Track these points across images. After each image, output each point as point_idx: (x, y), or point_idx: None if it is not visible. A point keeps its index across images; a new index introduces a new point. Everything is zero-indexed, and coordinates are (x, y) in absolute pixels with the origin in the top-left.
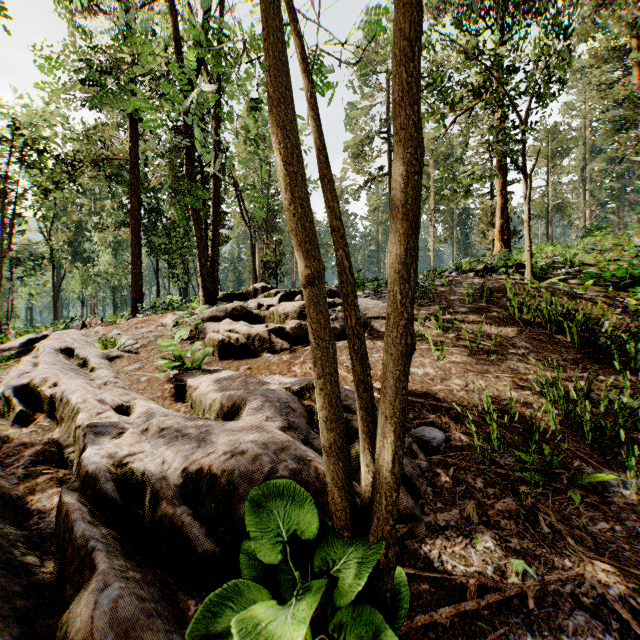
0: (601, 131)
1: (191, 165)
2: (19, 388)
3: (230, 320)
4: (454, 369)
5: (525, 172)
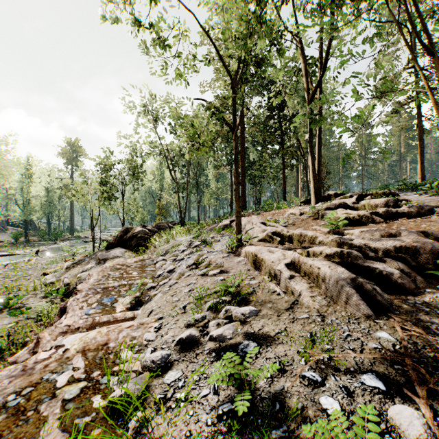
0: None
1: (310, 134)
2: (272, 233)
3: (342, 209)
4: None
5: None
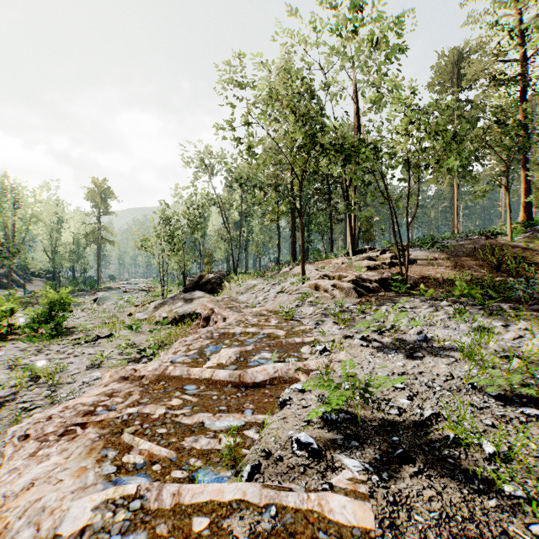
0: None
1: (349, 208)
2: (323, 275)
3: (367, 260)
4: (440, 272)
5: (507, 189)
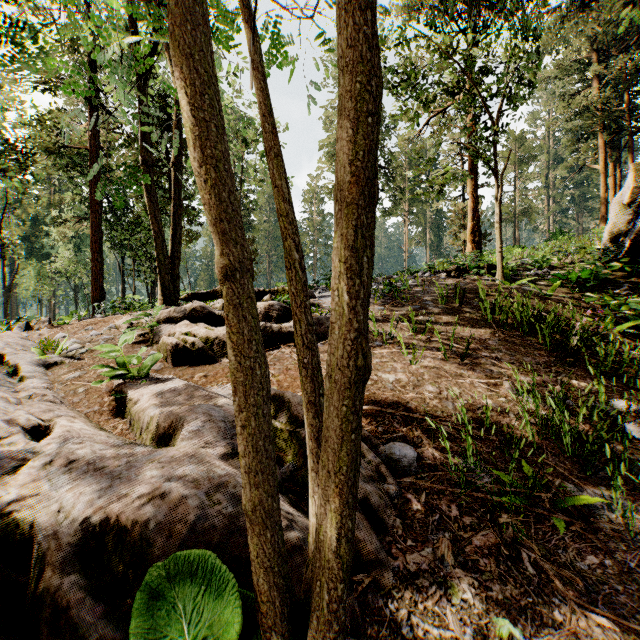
0: (564, 140)
1: (147, 152)
2: None
3: (188, 322)
4: (427, 374)
5: (496, 173)
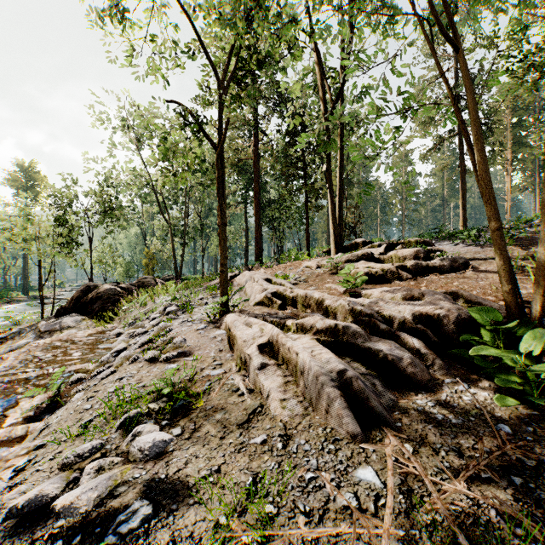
0: None
1: (329, 164)
2: (273, 293)
3: (364, 261)
4: None
5: None
